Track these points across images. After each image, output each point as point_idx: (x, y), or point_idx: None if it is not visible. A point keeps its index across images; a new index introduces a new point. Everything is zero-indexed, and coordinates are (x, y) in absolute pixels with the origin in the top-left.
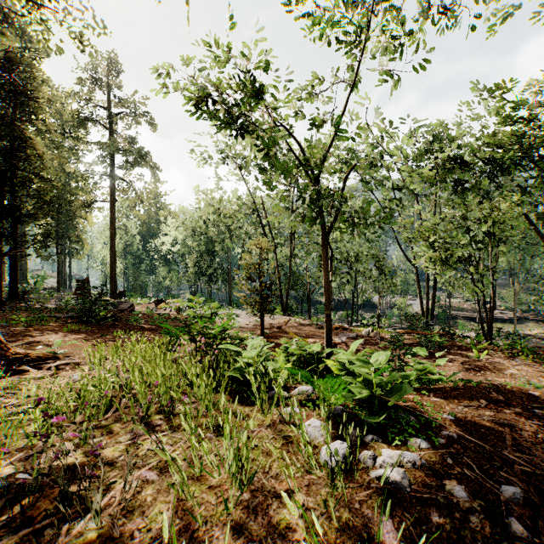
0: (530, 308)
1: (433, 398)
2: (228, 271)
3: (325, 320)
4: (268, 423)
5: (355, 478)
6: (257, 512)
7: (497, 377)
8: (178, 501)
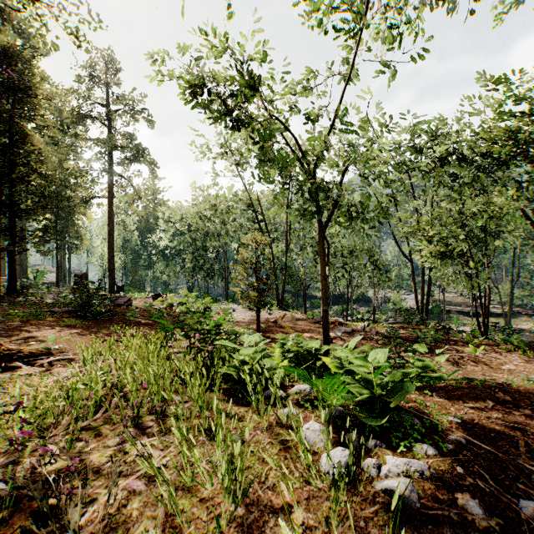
0: (524, 302)
1: (436, 398)
2: (224, 266)
3: (322, 315)
4: (264, 426)
5: (359, 490)
6: (253, 530)
7: (495, 373)
8: (166, 515)
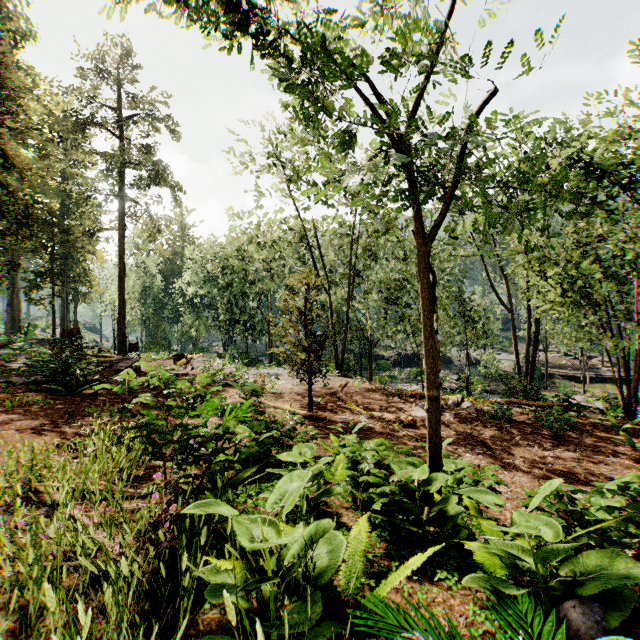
0: None
1: None
2: (268, 318)
3: (427, 407)
4: None
5: None
6: None
7: None
8: None
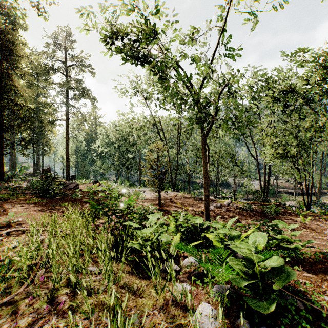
0: (327, 186)
1: (304, 272)
2: (138, 163)
3: (204, 199)
4: (161, 304)
5: None
6: None
7: (320, 236)
8: None
